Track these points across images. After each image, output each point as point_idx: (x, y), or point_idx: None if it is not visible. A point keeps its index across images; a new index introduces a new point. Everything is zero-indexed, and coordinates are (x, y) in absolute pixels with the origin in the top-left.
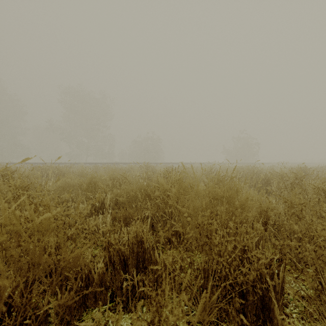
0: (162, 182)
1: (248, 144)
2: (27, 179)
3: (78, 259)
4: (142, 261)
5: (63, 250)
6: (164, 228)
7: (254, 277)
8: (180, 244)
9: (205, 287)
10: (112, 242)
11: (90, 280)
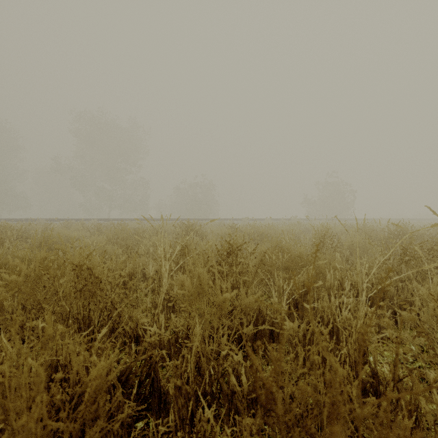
0: None
1: (340, 192)
2: None
3: None
4: None
5: None
6: None
7: None
8: None
9: None
10: None
11: None
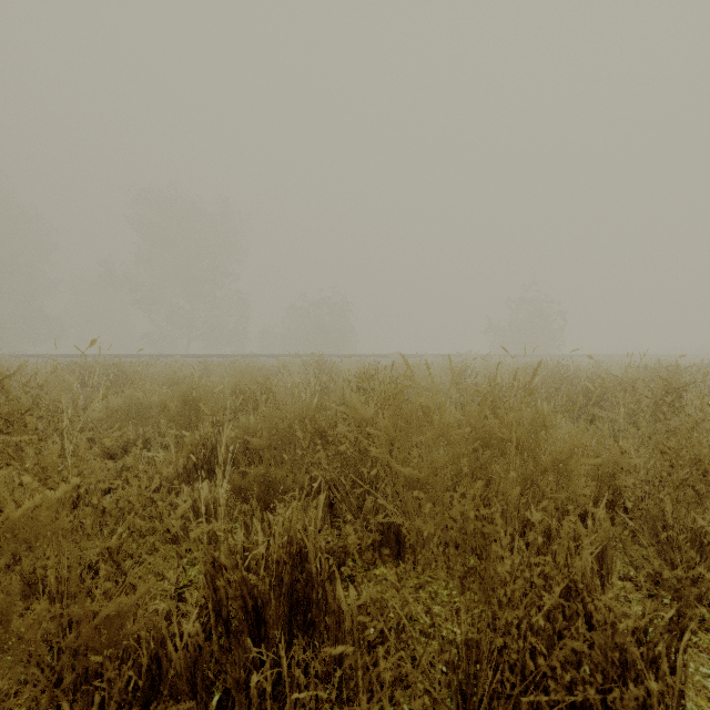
0: (354, 401)
1: (542, 314)
2: (44, 392)
3: (120, 624)
4: (303, 606)
5: (78, 601)
6: (359, 514)
7: (606, 667)
8: (398, 552)
9: (472, 691)
10: (224, 562)
11: (165, 669)
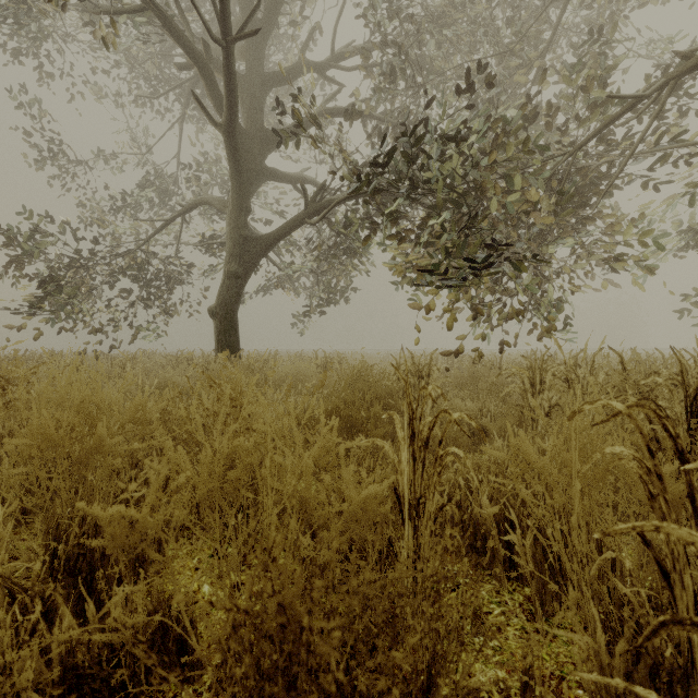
0: None
1: None
2: None
3: None
4: None
5: None
6: None
7: None
8: None
9: None
10: None
11: None
